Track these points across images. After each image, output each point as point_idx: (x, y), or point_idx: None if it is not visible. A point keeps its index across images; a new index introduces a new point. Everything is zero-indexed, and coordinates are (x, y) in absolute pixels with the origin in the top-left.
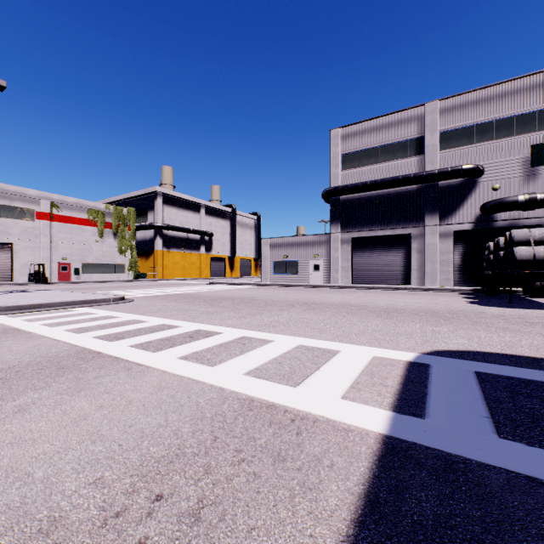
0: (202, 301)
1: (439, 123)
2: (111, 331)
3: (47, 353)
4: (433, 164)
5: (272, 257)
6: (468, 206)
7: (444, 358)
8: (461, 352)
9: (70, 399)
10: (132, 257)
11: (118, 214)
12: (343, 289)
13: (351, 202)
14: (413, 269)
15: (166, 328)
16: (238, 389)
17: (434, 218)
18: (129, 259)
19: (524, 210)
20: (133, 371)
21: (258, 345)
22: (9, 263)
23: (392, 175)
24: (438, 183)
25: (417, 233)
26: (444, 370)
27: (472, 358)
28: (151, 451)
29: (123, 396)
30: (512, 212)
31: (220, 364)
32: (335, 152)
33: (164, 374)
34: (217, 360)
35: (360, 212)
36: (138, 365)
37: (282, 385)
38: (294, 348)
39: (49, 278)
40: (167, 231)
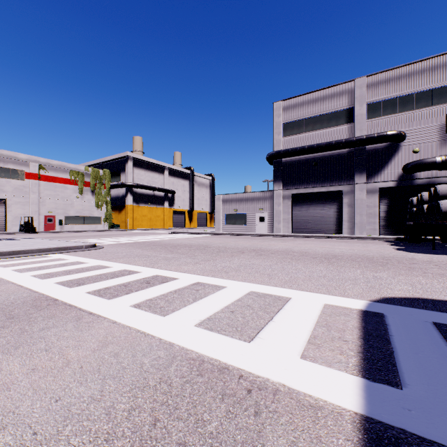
0: (163, 248)
1: (366, 96)
2: (75, 276)
3: (4, 300)
4: (362, 131)
5: (224, 210)
6: (392, 166)
7: (396, 306)
8: (410, 299)
9: (2, 359)
10: (107, 210)
11: (95, 175)
12: (285, 237)
13: (291, 164)
14: (344, 221)
15: (126, 274)
16: (188, 345)
17: (363, 176)
18: (105, 212)
19: (441, 169)
20: (82, 322)
21: (211, 291)
22: (3, 216)
23: (326, 140)
24: (366, 147)
25: (348, 190)
26: (400, 320)
27: (423, 306)
28: (71, 445)
29: (62, 354)
30: (430, 172)
31: (172, 313)
32: (277, 121)
33: (113, 325)
34: (169, 309)
35: (299, 172)
36: (89, 315)
37: (235, 340)
38: (246, 295)
39: (37, 228)
40: (136, 189)
